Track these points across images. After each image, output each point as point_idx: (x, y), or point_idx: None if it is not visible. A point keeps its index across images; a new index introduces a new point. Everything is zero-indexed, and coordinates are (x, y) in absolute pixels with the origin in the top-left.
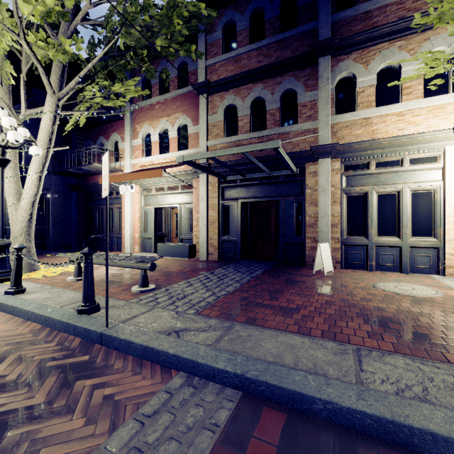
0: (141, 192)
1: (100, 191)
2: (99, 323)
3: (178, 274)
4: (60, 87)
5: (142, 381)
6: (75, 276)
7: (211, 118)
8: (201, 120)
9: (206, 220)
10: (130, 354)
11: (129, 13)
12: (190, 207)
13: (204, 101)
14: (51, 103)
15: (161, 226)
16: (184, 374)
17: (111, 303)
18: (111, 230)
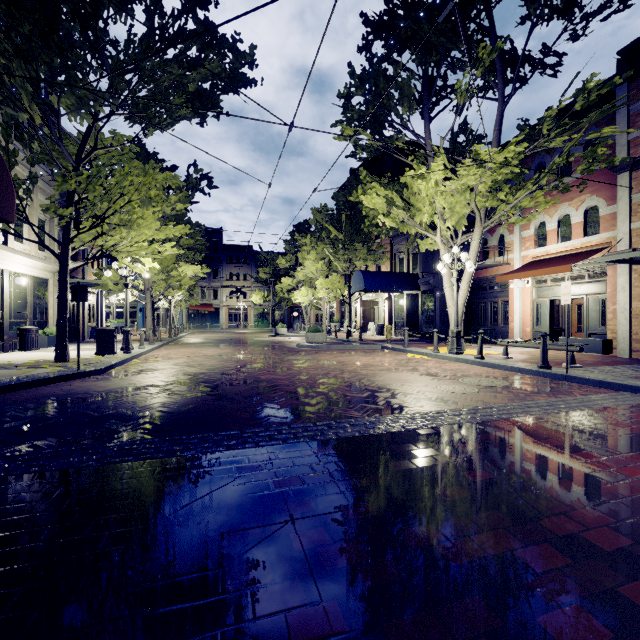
0: (532, 284)
1: (482, 285)
2: (559, 372)
3: (597, 363)
4: (484, 219)
5: (603, 390)
6: (504, 355)
7: (635, 196)
8: (621, 202)
9: (629, 312)
10: (588, 385)
11: (556, 163)
12: (602, 298)
13: (625, 180)
14: (478, 232)
15: (556, 319)
16: (628, 392)
17: (555, 368)
18: (494, 324)
